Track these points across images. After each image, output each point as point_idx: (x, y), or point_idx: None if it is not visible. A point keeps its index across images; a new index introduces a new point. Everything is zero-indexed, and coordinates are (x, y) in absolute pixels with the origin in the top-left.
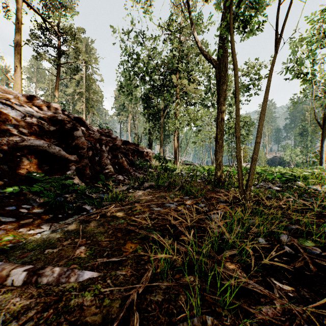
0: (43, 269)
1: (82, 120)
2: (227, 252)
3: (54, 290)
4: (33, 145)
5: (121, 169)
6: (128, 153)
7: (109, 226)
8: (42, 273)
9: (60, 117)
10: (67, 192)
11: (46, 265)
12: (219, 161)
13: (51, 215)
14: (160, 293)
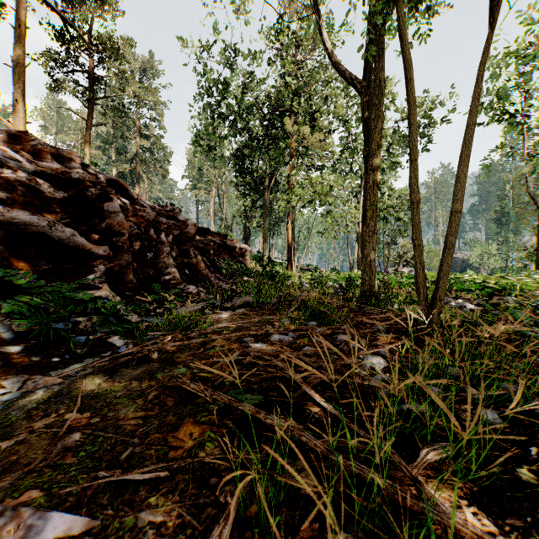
0: None
1: (122, 186)
2: (429, 452)
3: None
4: (17, 223)
5: (196, 275)
6: (208, 249)
7: (152, 383)
8: None
9: (76, 175)
10: (82, 313)
11: None
12: (370, 258)
13: (36, 357)
14: None
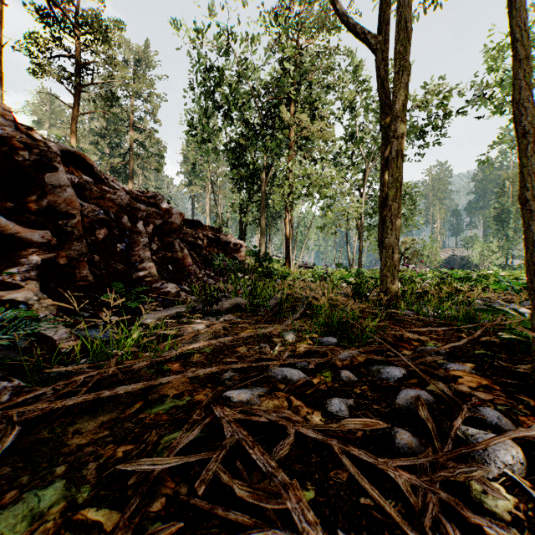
0: None
1: (85, 160)
2: None
3: None
4: None
5: (181, 272)
6: (199, 243)
7: None
8: None
9: None
10: None
11: None
12: (392, 249)
13: None
14: None
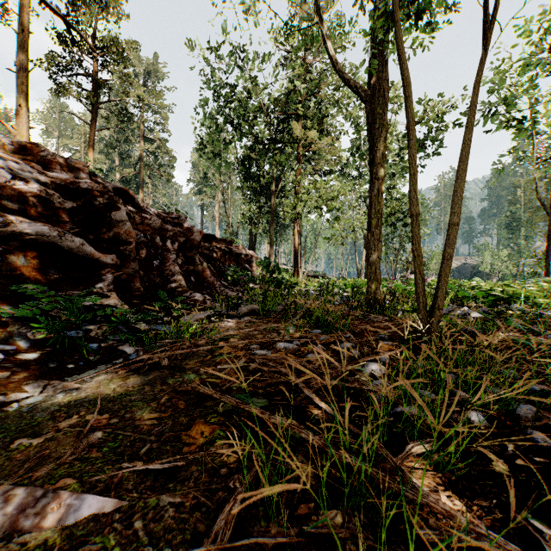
0: None
1: (129, 194)
2: (414, 447)
3: None
4: (29, 234)
5: (201, 283)
6: (213, 255)
7: (164, 387)
8: None
9: (84, 185)
10: (92, 321)
11: (3, 478)
12: (375, 266)
13: (52, 364)
14: None
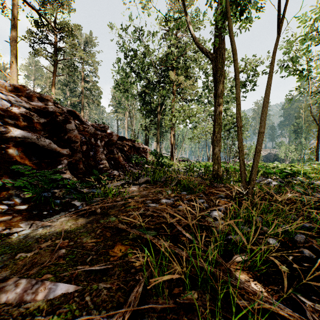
0: (5, 281)
1: (76, 114)
2: (237, 257)
3: (12, 312)
4: (20, 137)
5: (117, 164)
6: (124, 148)
7: (98, 225)
8: (2, 287)
9: (51, 109)
10: (56, 187)
11: (13, 274)
12: (217, 155)
13: (34, 211)
14: (153, 318)
